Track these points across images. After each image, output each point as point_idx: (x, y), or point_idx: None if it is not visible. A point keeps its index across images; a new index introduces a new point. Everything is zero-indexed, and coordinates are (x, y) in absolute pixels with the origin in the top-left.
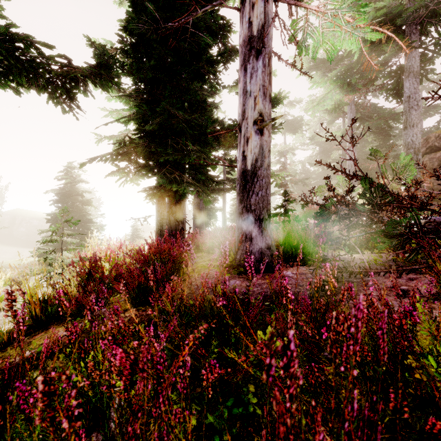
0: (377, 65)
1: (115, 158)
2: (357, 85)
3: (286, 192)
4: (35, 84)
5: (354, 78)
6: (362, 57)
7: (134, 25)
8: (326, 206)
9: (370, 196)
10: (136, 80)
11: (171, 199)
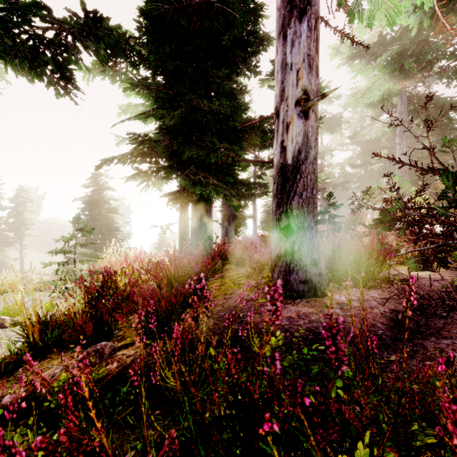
0: (455, 28)
1: (134, 160)
2: (411, 70)
3: (331, 195)
4: (18, 56)
5: (408, 63)
6: (419, 36)
7: (153, 5)
8: (390, 210)
9: (453, 196)
10: (156, 71)
11: (195, 204)
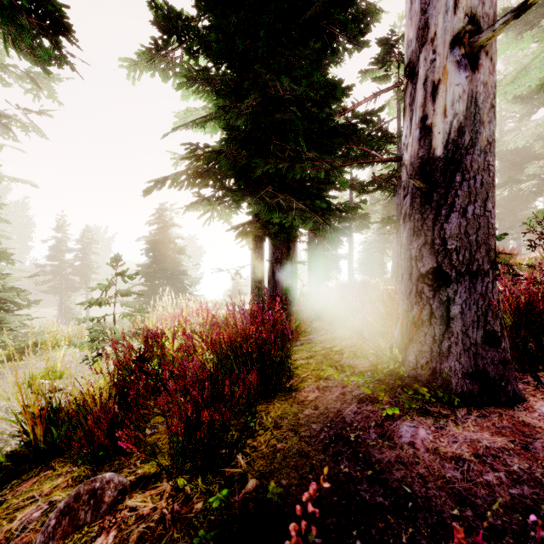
0: None
1: (194, 183)
2: None
3: None
4: None
5: None
6: None
7: None
8: None
9: None
10: (219, 57)
11: (272, 240)
